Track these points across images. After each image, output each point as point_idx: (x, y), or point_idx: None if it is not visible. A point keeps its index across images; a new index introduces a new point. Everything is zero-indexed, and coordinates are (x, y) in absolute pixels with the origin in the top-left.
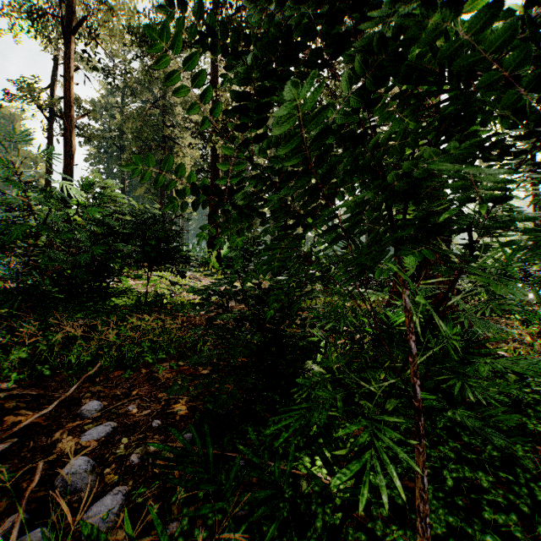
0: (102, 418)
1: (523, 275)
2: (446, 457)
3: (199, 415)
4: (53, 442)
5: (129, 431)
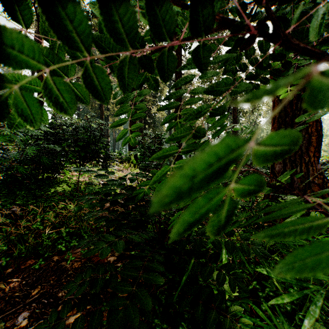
0: None
1: None
2: None
3: None
4: None
5: None
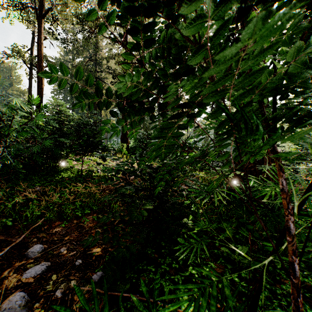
0: (41, 258)
1: (311, 158)
2: (288, 294)
3: (108, 257)
4: (2, 279)
5: (59, 269)
